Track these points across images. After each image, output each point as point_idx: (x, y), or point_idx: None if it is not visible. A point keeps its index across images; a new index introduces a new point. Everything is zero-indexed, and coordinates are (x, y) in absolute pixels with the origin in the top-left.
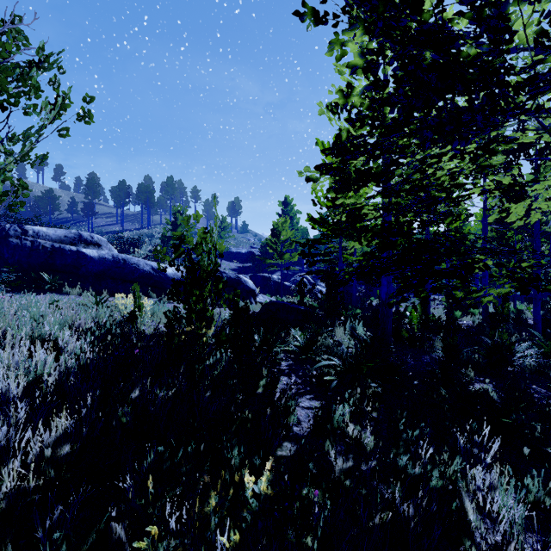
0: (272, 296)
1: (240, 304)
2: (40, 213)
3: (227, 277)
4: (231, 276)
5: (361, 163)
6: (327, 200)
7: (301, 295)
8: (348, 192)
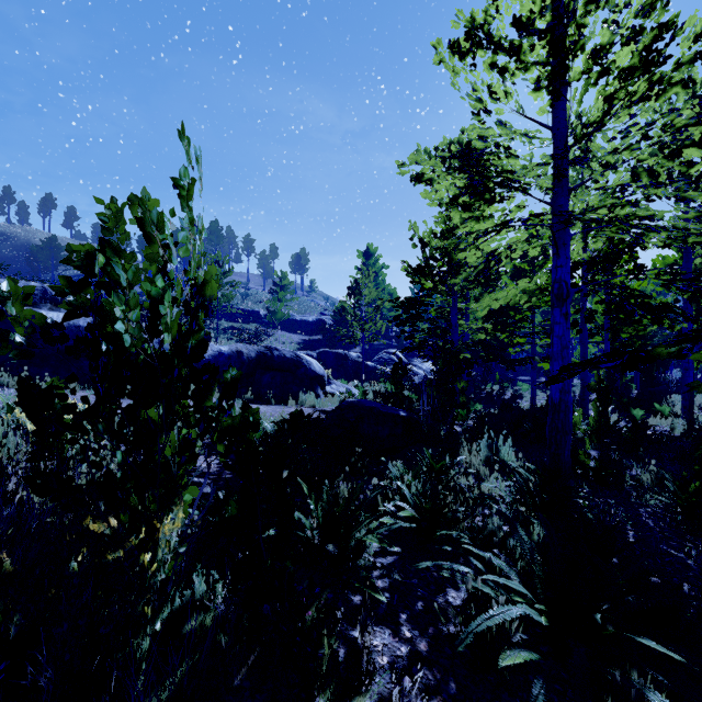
0: (349, 381)
1: (300, 398)
2: (40, 269)
3: (280, 356)
4: (286, 355)
5: (501, 162)
6: (434, 237)
7: (398, 387)
8: (487, 205)
